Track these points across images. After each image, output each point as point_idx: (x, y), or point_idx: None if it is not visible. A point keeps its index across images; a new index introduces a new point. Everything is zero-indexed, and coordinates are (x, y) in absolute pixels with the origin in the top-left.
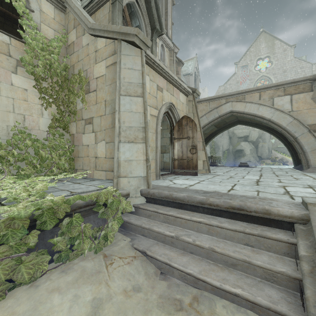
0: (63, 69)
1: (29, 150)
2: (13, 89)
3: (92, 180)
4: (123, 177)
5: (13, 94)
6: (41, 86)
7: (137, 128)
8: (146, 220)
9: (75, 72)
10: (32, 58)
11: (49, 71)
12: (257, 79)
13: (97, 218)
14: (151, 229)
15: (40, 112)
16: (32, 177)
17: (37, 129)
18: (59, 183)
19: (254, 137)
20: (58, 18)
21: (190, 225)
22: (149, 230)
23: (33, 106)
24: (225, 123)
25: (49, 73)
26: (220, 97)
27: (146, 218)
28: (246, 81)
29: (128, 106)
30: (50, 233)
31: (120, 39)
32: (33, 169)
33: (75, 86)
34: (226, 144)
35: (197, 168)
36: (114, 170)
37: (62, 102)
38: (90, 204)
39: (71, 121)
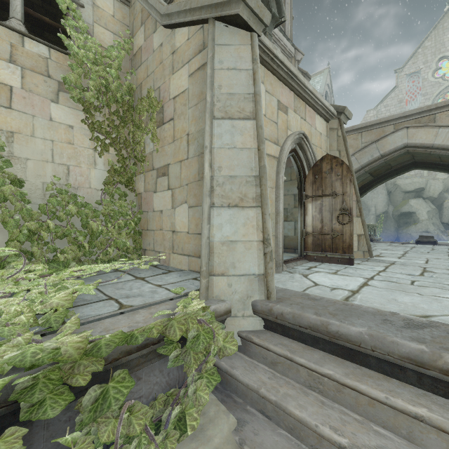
0: (126, 92)
1: (75, 220)
2: (52, 127)
3: (165, 273)
4: (219, 274)
5: (52, 133)
6: (93, 121)
7: (244, 178)
8: (268, 376)
9: (143, 95)
10: (80, 77)
11: (104, 96)
12: (438, 93)
13: (166, 363)
14: (283, 408)
15: (92, 161)
16: (72, 265)
17: (87, 187)
18: (111, 277)
19: (434, 190)
20: (119, 15)
21: (386, 417)
22: (278, 408)
23: (82, 151)
24: (388, 167)
25: (104, 99)
26: (384, 122)
27: (267, 367)
28: (416, 98)
29: (228, 138)
30: (64, 411)
31: (212, 18)
32: (79, 250)
33: (142, 116)
34: (383, 203)
35: (352, 250)
36: (202, 260)
37: (124, 143)
38: (151, 341)
39: (137, 172)
